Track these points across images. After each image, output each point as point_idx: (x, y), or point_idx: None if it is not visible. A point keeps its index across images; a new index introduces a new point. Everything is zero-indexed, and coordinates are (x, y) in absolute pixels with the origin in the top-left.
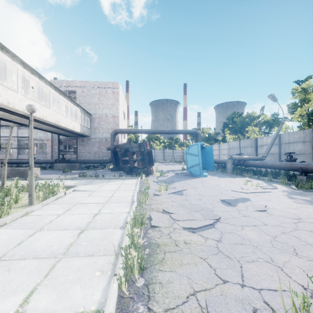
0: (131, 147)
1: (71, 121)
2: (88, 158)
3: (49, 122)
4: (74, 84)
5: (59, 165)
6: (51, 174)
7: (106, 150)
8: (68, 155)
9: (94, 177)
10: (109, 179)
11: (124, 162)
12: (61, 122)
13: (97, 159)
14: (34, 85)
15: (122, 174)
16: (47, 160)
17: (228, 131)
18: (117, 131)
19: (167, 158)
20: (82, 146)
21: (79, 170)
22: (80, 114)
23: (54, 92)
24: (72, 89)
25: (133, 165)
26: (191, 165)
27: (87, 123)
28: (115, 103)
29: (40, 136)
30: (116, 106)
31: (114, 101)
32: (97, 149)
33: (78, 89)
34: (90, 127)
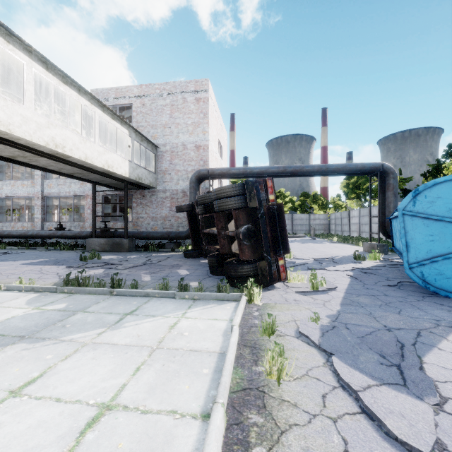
0: (219, 196)
1: (101, 150)
2: (151, 228)
3: (27, 141)
4: (128, 92)
5: (94, 242)
6: (53, 263)
7: (184, 214)
8: (118, 223)
9: (102, 289)
10: (145, 296)
11: (210, 238)
12: (70, 149)
13: (167, 230)
14: (18, 70)
15: (201, 272)
16: (79, 232)
17: (451, 167)
18: (201, 174)
19: (297, 229)
20: (142, 206)
21: (126, 254)
22: (139, 147)
23: (41, 72)
24: (124, 102)
25: (229, 249)
26: (426, 255)
27: (151, 164)
28: (200, 121)
29: (76, 190)
30: (203, 126)
31: (198, 117)
32: (168, 212)
33: (135, 100)
34: (155, 171)
